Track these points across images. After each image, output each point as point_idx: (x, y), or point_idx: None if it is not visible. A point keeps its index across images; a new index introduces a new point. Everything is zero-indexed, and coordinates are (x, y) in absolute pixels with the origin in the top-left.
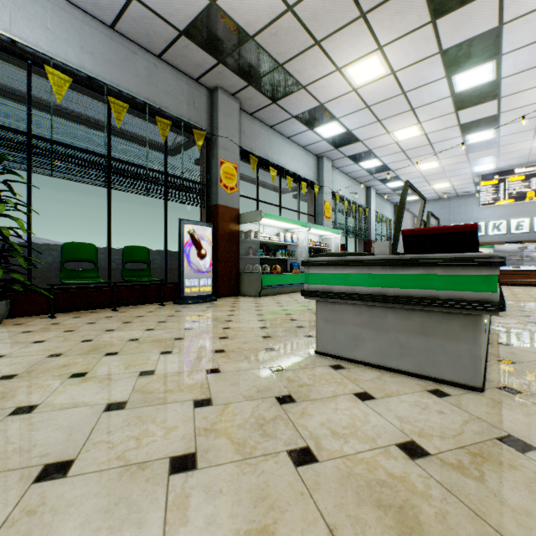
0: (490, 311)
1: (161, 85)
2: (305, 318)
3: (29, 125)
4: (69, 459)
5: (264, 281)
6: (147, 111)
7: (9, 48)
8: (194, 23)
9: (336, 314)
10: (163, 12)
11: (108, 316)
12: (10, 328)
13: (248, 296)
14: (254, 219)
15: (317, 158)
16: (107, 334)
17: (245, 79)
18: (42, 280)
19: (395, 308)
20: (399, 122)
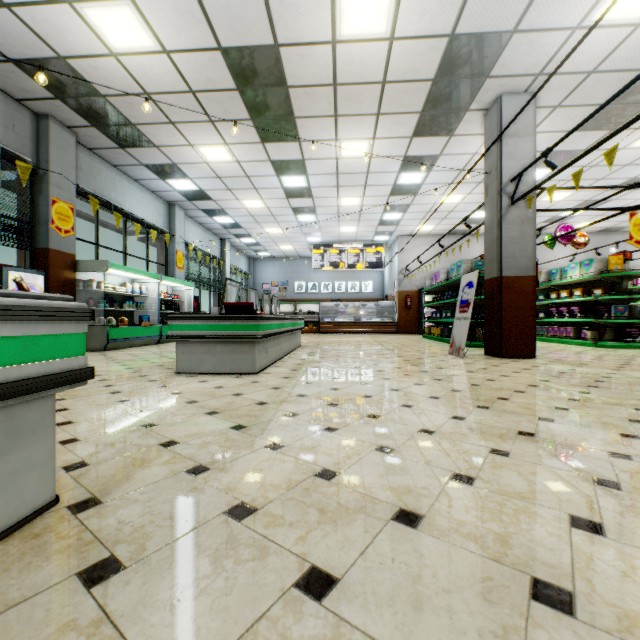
0: (257, 339)
1: None
2: (163, 361)
3: None
4: (64, 408)
5: (111, 335)
6: None
7: None
8: (32, 61)
9: (190, 348)
10: None
11: None
12: None
13: (90, 351)
14: (98, 269)
15: (169, 205)
16: None
17: (89, 121)
18: None
19: (222, 342)
20: (247, 195)
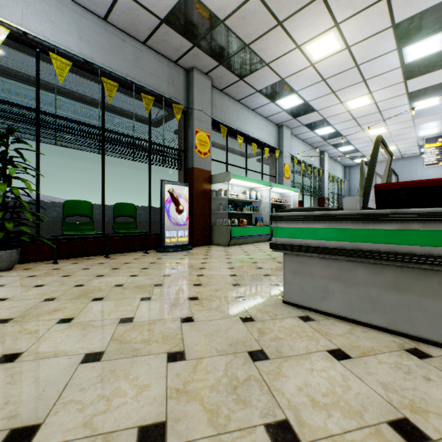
0: None
1: (145, 67)
2: (270, 267)
3: (37, 102)
4: (36, 423)
5: (232, 233)
6: (134, 89)
7: (21, 39)
8: (173, 12)
9: (303, 266)
10: (147, 3)
11: (100, 263)
12: (19, 273)
13: (219, 245)
14: (224, 180)
15: (278, 127)
16: (97, 279)
17: (216, 60)
18: (48, 232)
19: (366, 263)
20: (352, 93)
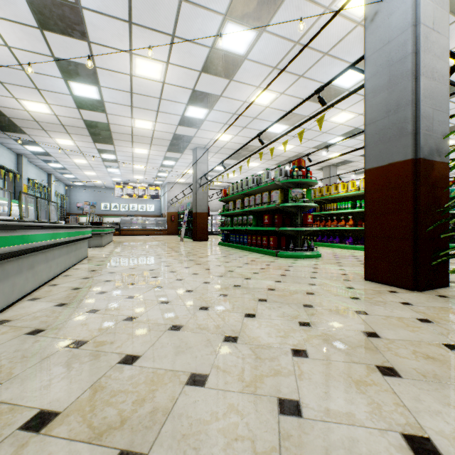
0: (104, 235)
1: None
2: None
3: None
4: None
5: None
6: None
7: None
8: None
9: None
10: None
11: None
12: None
13: None
14: None
15: (17, 155)
16: None
17: None
18: None
19: None
20: (78, 157)
